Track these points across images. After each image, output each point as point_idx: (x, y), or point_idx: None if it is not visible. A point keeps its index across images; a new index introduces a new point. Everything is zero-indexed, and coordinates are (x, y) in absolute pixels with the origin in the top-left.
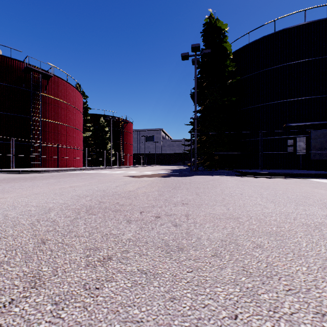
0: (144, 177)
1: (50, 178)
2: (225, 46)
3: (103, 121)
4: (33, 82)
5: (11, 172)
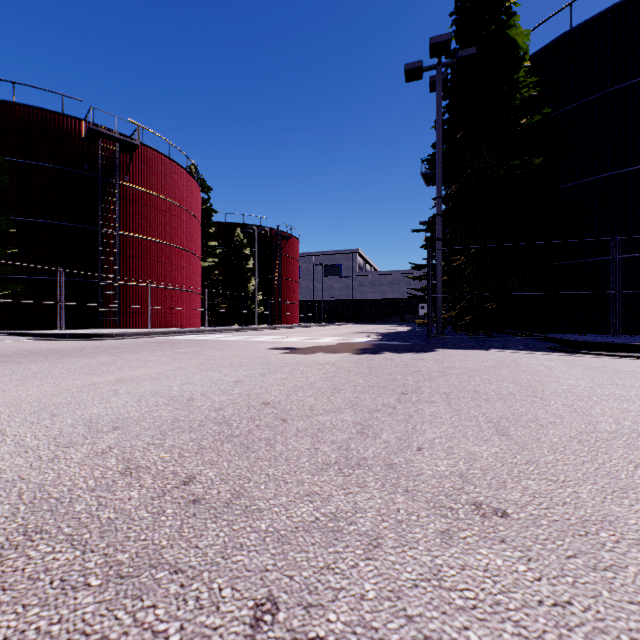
0: (317, 351)
1: (106, 353)
2: (514, 36)
3: (241, 237)
4: (104, 159)
5: (51, 337)
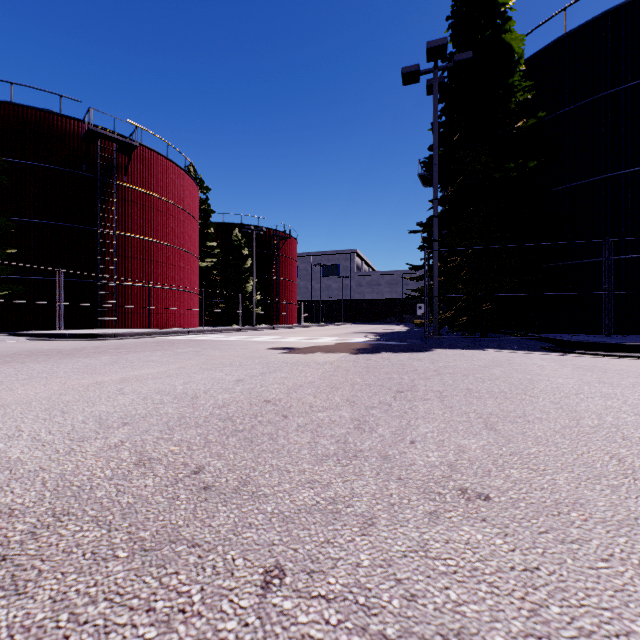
0: (316, 351)
1: (107, 353)
2: (509, 40)
3: (239, 237)
4: (102, 159)
5: (51, 337)
